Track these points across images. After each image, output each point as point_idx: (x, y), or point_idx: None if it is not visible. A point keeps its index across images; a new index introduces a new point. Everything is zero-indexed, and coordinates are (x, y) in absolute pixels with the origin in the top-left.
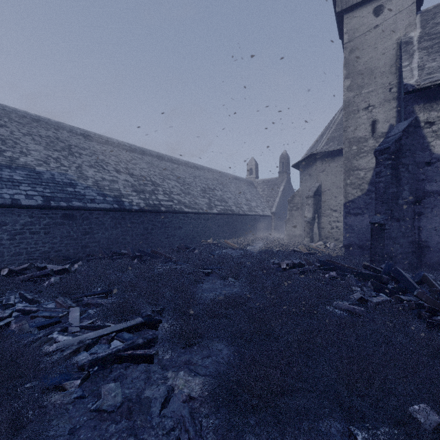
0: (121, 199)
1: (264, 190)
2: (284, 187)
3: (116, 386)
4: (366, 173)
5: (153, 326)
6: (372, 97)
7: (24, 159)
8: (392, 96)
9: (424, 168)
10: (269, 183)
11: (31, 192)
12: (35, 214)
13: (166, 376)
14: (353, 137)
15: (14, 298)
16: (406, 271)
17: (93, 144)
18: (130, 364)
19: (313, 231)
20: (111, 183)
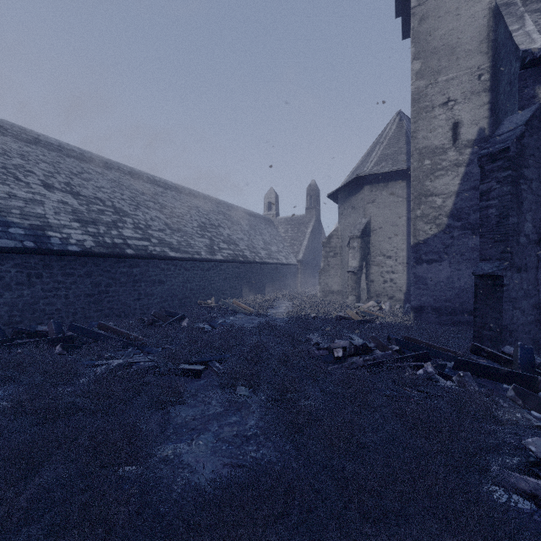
0: (44, 233)
1: (287, 231)
2: (314, 227)
3: None
4: (445, 200)
5: None
6: (453, 87)
7: None
8: (482, 86)
9: None
10: (294, 222)
11: None
12: None
13: None
14: (426, 147)
15: None
16: None
17: (6, 139)
18: None
19: (360, 286)
20: (29, 204)
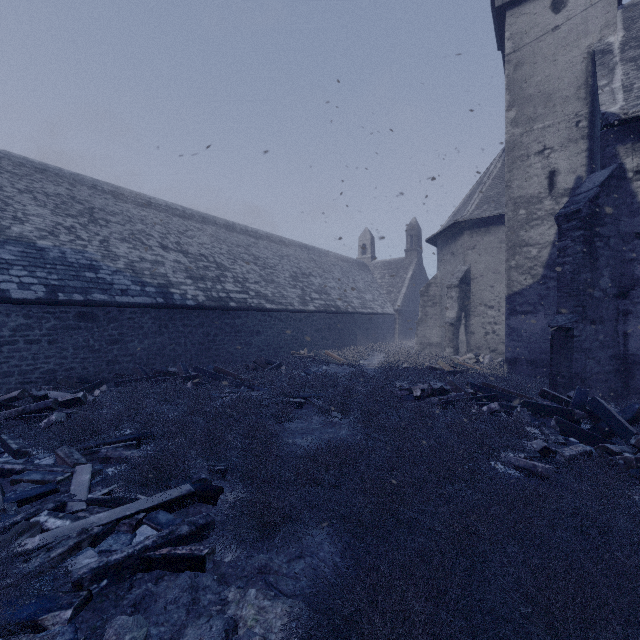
0: (168, 290)
1: (384, 277)
2: (414, 272)
3: (134, 624)
4: (541, 251)
5: (209, 499)
6: (549, 135)
7: (18, 229)
8: (580, 134)
9: (633, 242)
10: (392, 267)
11: (27, 278)
12: (33, 312)
13: (224, 598)
14: (521, 196)
15: None
16: (606, 401)
17: (128, 206)
18: (164, 573)
19: (458, 337)
20: (154, 265)
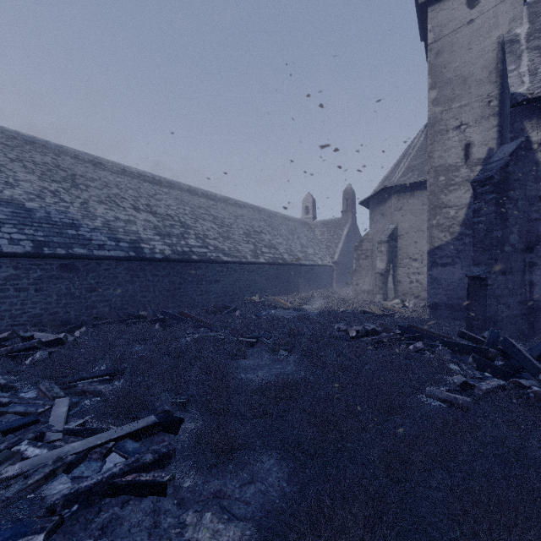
0: (139, 245)
1: (323, 234)
2: (349, 230)
3: None
4: (458, 211)
5: (171, 429)
6: (465, 113)
7: (10, 192)
8: (491, 111)
9: (538, 204)
10: (330, 225)
11: (17, 235)
12: (22, 264)
13: (183, 521)
14: (441, 165)
15: None
16: (514, 341)
17: (105, 173)
18: (130, 498)
19: (387, 286)
20: (127, 224)
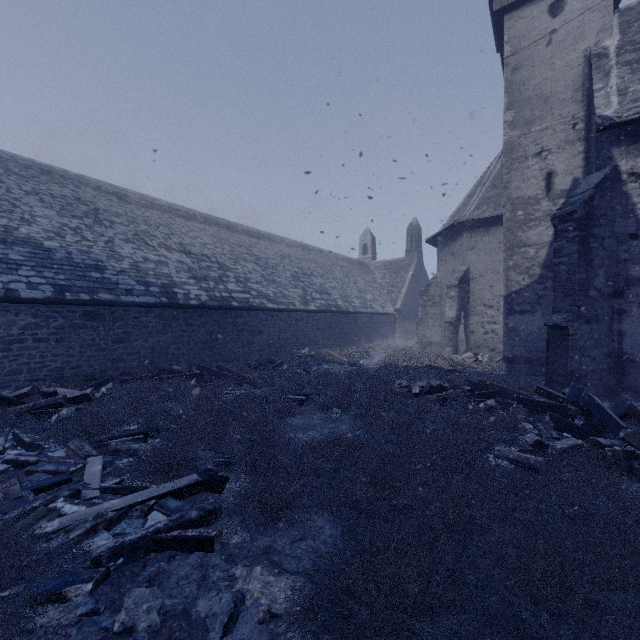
0: (172, 290)
1: (384, 277)
2: (414, 272)
3: (150, 595)
4: (538, 251)
5: (215, 488)
6: (546, 137)
7: (26, 230)
8: (577, 136)
9: (627, 242)
10: (392, 267)
11: (35, 278)
12: (41, 311)
13: (232, 574)
14: (519, 198)
15: (4, 442)
16: (601, 399)
17: (132, 207)
18: (176, 553)
19: (457, 337)
20: (158, 265)
